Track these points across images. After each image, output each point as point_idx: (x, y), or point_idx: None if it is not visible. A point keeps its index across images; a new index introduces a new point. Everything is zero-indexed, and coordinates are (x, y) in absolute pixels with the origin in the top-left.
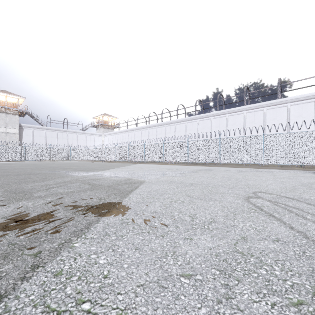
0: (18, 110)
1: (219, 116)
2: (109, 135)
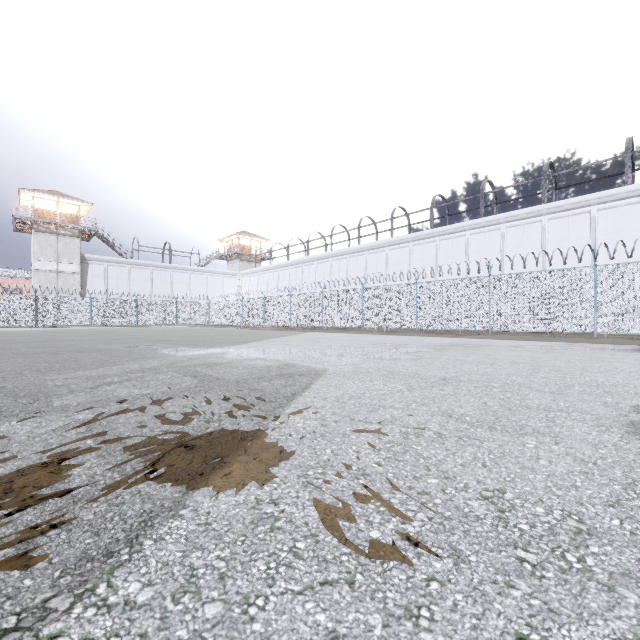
0: (79, 227)
1: (484, 230)
2: (250, 275)
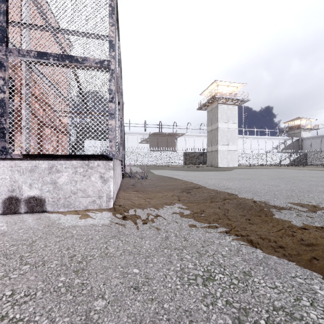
0: None
1: None
2: None
